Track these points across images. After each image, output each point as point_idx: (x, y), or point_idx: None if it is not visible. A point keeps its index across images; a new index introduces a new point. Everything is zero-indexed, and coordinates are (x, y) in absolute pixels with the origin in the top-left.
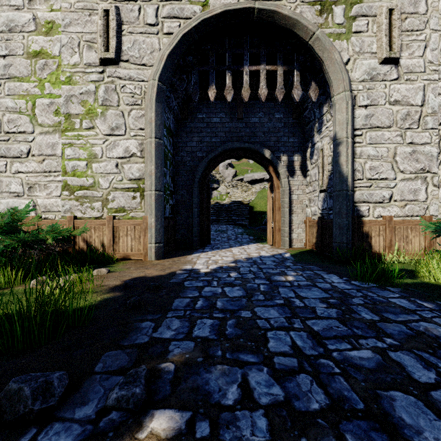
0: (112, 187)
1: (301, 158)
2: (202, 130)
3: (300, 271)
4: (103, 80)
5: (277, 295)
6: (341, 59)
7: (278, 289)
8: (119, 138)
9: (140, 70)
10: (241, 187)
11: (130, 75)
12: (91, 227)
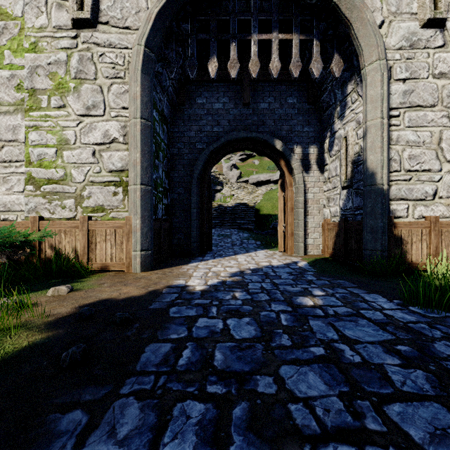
0: (88, 181)
1: (318, 150)
2: (202, 118)
3: (328, 288)
4: (77, 47)
5: (310, 336)
6: (374, 19)
7: (308, 321)
8: (97, 119)
9: (122, 35)
10: (246, 189)
11: (110, 41)
12: (60, 230)
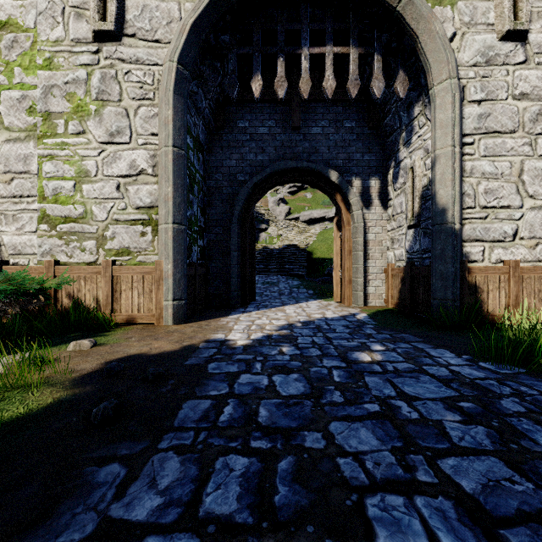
0: (111, 219)
1: (380, 182)
2: (244, 144)
3: (389, 343)
4: (98, 64)
5: (365, 393)
6: (444, 31)
7: (364, 378)
8: (121, 147)
9: (151, 49)
10: (296, 228)
11: (137, 56)
12: (79, 276)
